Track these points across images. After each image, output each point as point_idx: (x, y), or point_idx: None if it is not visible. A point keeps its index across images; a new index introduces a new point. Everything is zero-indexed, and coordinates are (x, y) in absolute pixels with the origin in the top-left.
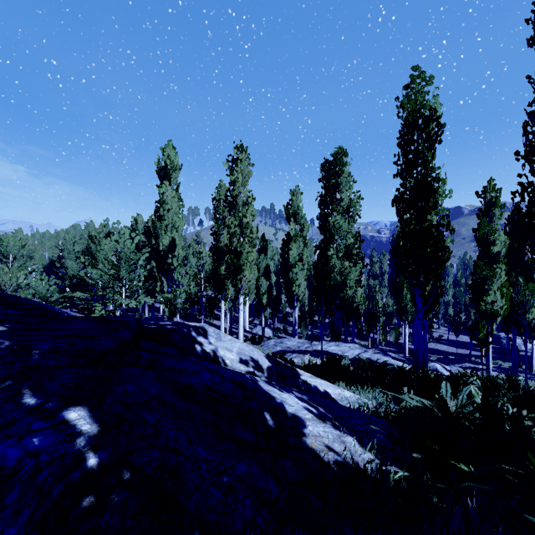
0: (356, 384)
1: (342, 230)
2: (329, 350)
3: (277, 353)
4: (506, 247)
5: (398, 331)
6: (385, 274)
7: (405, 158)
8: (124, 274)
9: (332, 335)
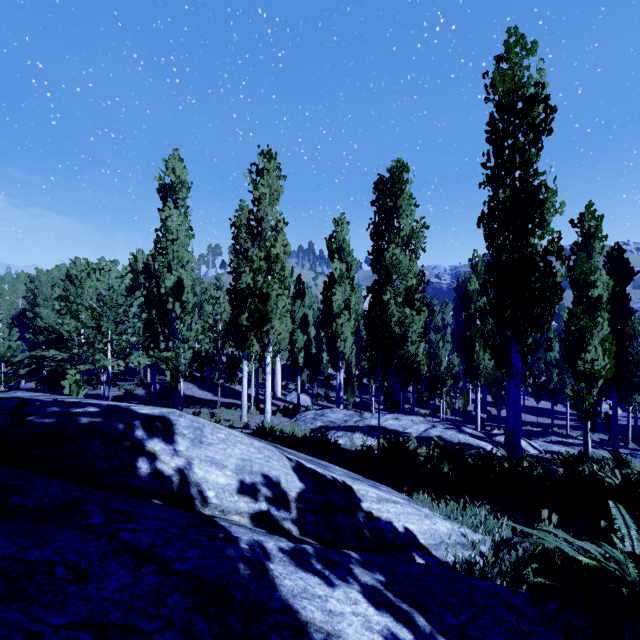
0: (443, 493)
1: (402, 267)
2: (386, 426)
3: (316, 430)
4: (609, 290)
5: (467, 397)
6: (448, 327)
7: (499, 157)
8: (109, 325)
9: (386, 403)
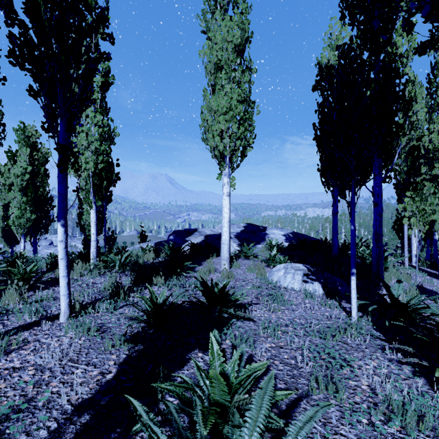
0: None
1: None
2: None
3: None
4: None
5: None
6: None
7: None
8: None
9: None
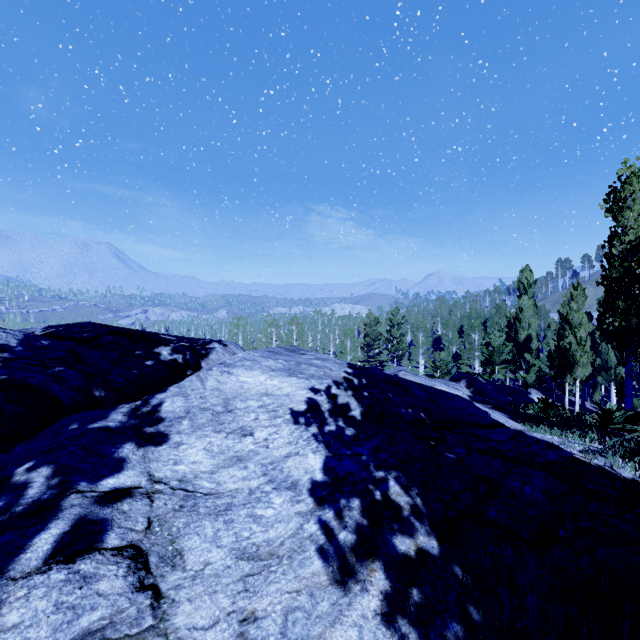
0: None
1: None
2: None
3: None
4: None
5: None
6: None
7: None
8: (497, 359)
9: None
